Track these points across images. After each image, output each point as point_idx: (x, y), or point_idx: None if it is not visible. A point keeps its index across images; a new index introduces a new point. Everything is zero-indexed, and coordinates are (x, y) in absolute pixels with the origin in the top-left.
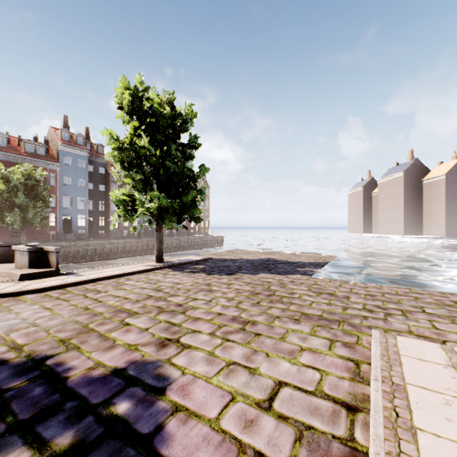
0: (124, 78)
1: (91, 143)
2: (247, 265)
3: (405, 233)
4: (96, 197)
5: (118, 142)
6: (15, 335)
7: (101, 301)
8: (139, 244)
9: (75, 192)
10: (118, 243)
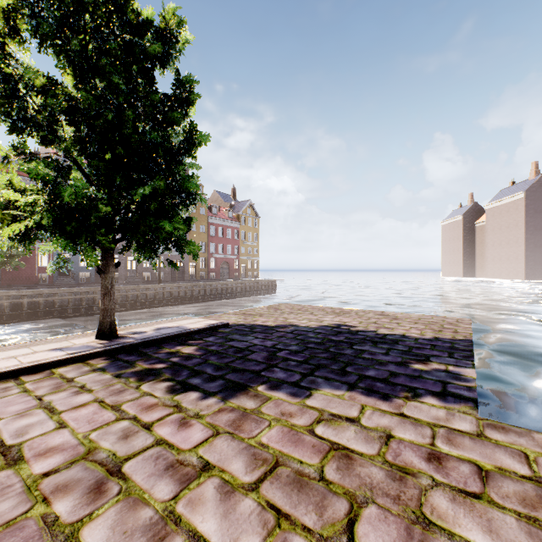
0: None
1: None
2: (291, 349)
3: (527, 276)
4: None
5: None
6: None
7: None
8: (158, 291)
9: None
10: (128, 290)
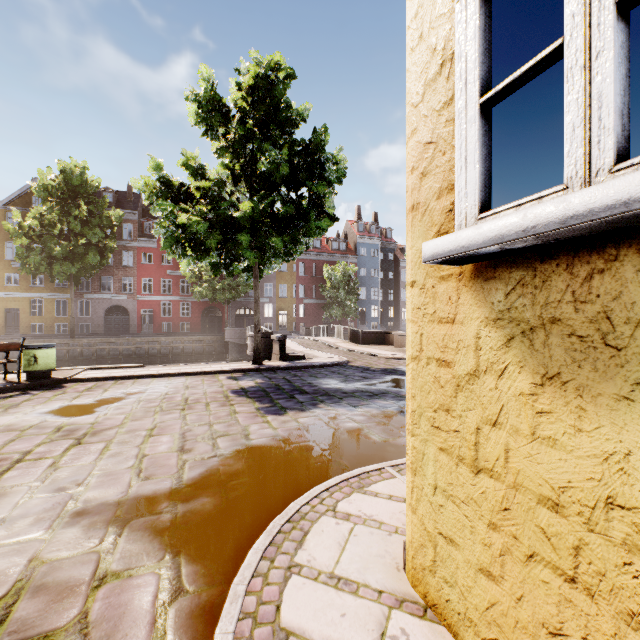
0: None
1: (380, 229)
2: None
3: None
4: (385, 286)
5: None
6: None
7: None
8: None
9: (368, 283)
10: None
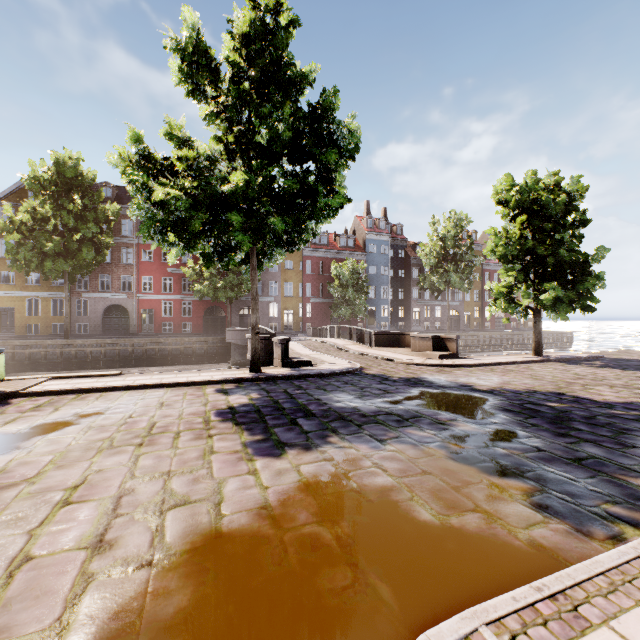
0: (507, 175)
1: (390, 225)
2: None
3: None
4: (395, 285)
5: (503, 238)
6: (514, 383)
7: (538, 376)
8: None
9: (378, 281)
10: None
